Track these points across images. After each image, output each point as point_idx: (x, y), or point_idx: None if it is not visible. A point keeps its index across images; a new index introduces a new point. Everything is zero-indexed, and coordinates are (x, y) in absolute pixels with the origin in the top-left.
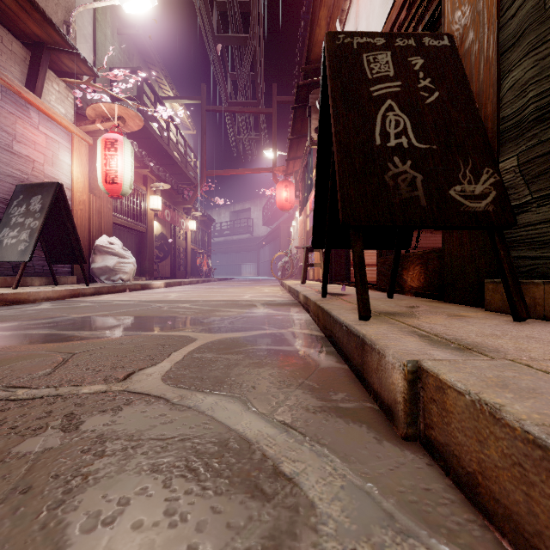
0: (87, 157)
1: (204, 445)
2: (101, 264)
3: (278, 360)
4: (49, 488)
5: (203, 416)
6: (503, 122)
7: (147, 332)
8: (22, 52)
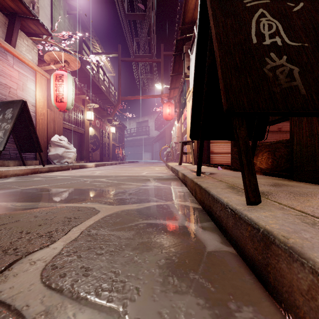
0: (46, 86)
1: None
2: (54, 152)
3: (166, 239)
4: None
5: None
6: None
7: (64, 203)
8: (3, 19)
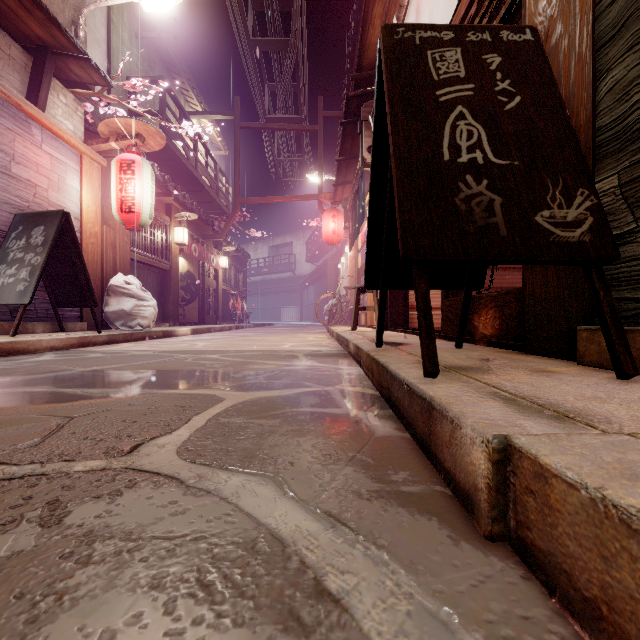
0: (99, 182)
1: (223, 547)
2: (116, 307)
3: (324, 426)
4: (7, 615)
5: (225, 504)
6: (599, 133)
7: (165, 389)
8: (23, 58)
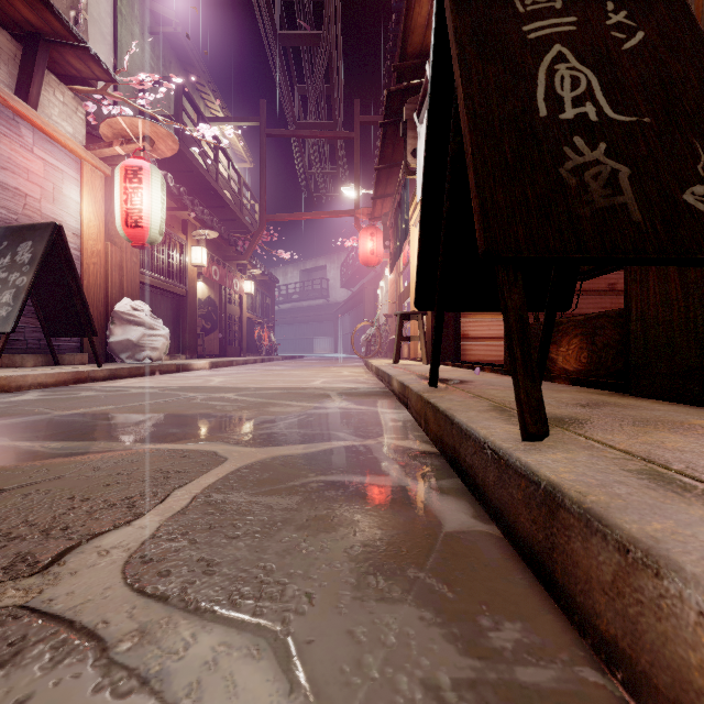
0: (103, 193)
1: None
2: (122, 337)
3: (364, 511)
4: None
5: None
6: None
7: (151, 443)
8: (11, 47)
